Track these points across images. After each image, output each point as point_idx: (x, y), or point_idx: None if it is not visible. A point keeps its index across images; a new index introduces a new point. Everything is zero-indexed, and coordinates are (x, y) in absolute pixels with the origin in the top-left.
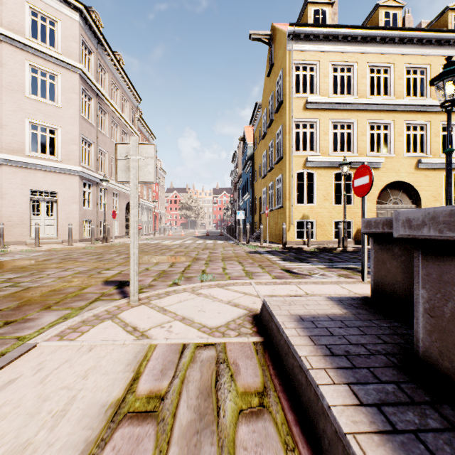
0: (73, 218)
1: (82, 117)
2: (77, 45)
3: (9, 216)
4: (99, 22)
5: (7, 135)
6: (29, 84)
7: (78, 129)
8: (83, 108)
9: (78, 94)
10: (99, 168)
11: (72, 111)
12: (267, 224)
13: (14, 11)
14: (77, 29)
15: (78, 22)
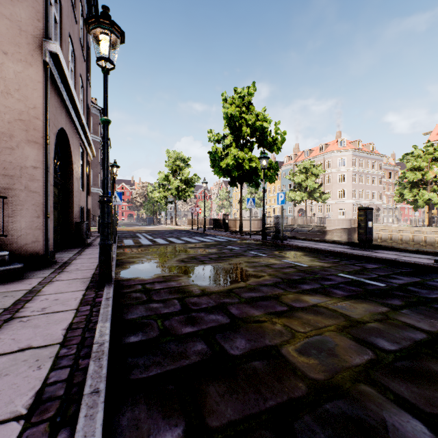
0: (349, 216)
1: (352, 183)
2: (351, 162)
3: (333, 216)
4: (360, 141)
5: (333, 195)
6: (338, 180)
7: (351, 188)
8: (353, 180)
9: (351, 177)
10: (359, 197)
11: (349, 183)
12: (412, 218)
13: (334, 162)
14: (350, 157)
15: (351, 154)
